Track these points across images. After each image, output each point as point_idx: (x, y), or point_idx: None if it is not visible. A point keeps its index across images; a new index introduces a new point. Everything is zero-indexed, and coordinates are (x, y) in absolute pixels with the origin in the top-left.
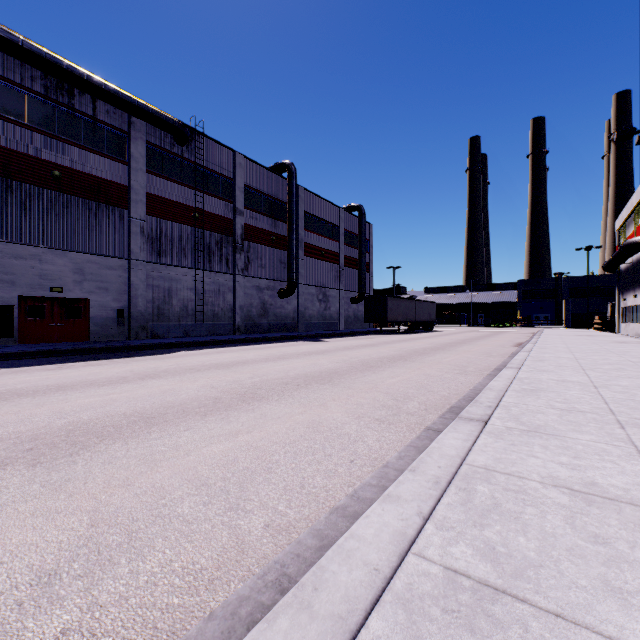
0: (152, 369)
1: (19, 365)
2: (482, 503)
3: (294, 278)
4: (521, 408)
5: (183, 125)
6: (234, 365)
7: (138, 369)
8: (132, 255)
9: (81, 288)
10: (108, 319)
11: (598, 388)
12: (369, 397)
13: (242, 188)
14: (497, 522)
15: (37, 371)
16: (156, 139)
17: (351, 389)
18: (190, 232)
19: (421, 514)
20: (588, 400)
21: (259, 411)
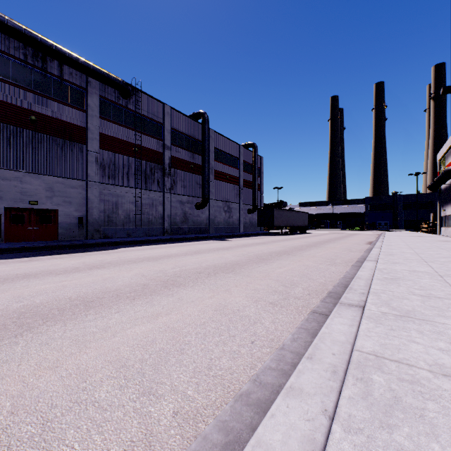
0: (99, 261)
1: (1, 258)
2: (382, 396)
3: (207, 195)
4: (388, 294)
5: (126, 84)
6: (161, 258)
7: (89, 261)
8: (89, 178)
9: (51, 202)
10: (71, 224)
11: (443, 277)
12: (263, 284)
13: (169, 130)
14: (403, 422)
15: (13, 263)
16: (106, 94)
17: (249, 277)
18: (131, 161)
19: (326, 412)
20: (440, 287)
21: (177, 296)
